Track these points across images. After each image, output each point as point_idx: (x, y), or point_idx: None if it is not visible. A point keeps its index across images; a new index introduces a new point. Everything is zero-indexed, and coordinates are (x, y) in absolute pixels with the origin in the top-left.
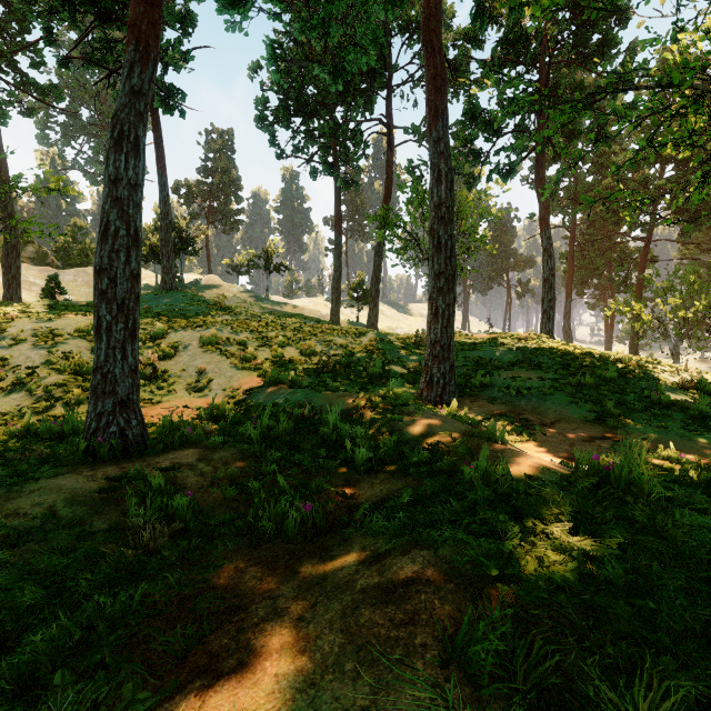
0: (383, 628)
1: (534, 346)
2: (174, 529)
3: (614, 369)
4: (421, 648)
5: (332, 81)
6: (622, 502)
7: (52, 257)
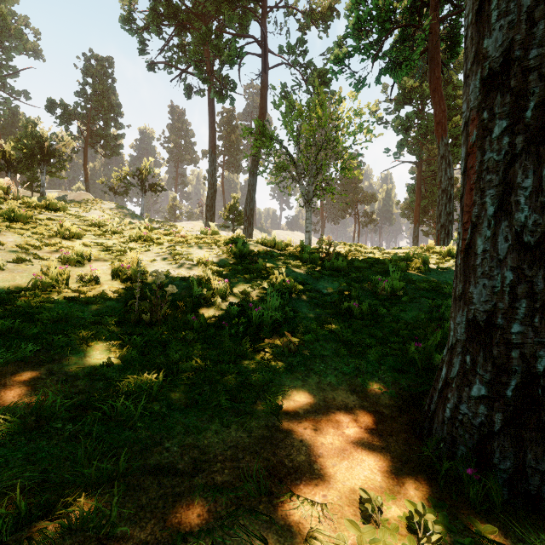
0: None
1: None
2: None
3: None
4: None
5: None
6: None
7: None
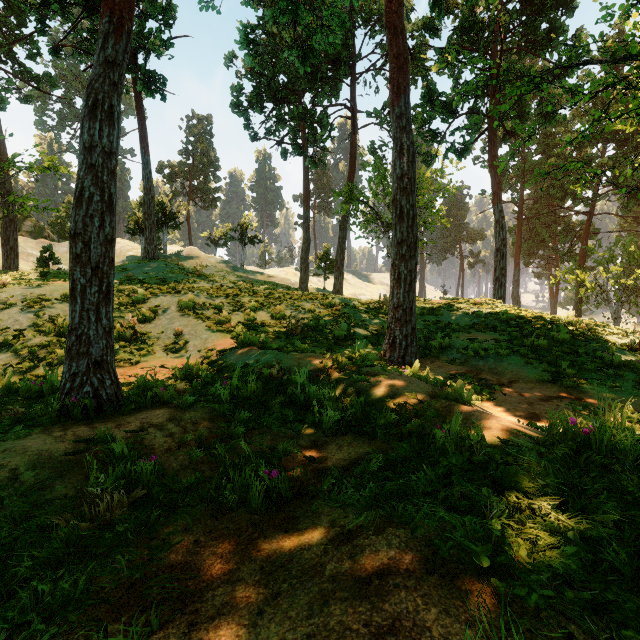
0: (358, 637)
1: (489, 310)
2: (135, 496)
3: (566, 331)
4: None
5: (301, 64)
6: (606, 470)
7: (48, 230)
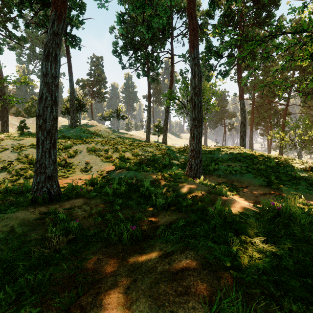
0: (171, 296)
1: (237, 151)
2: (69, 238)
3: (274, 162)
4: (192, 309)
5: (146, 32)
6: (287, 226)
7: (23, 112)
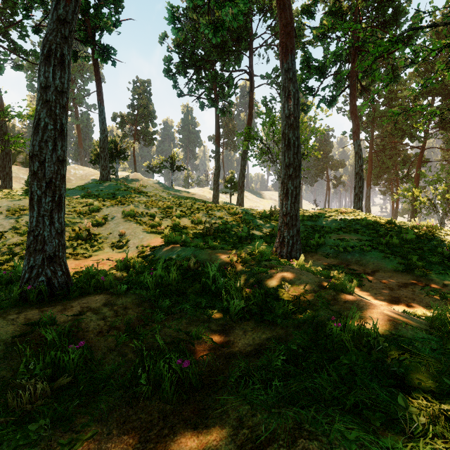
0: None
1: (352, 217)
2: (60, 381)
3: (413, 233)
4: None
5: (213, 35)
6: None
7: None
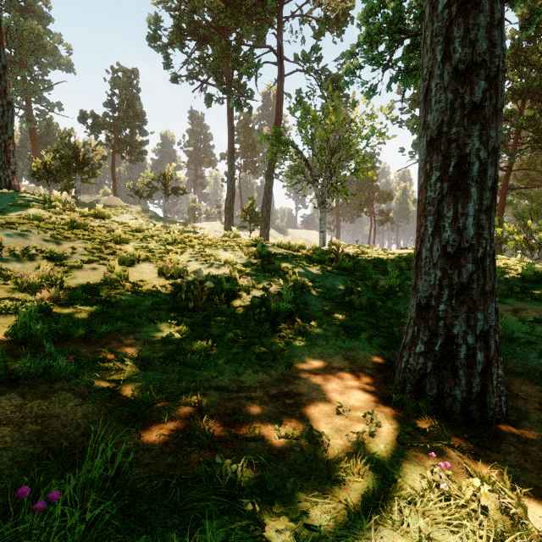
0: None
1: None
2: None
3: None
4: None
5: None
6: None
7: None
